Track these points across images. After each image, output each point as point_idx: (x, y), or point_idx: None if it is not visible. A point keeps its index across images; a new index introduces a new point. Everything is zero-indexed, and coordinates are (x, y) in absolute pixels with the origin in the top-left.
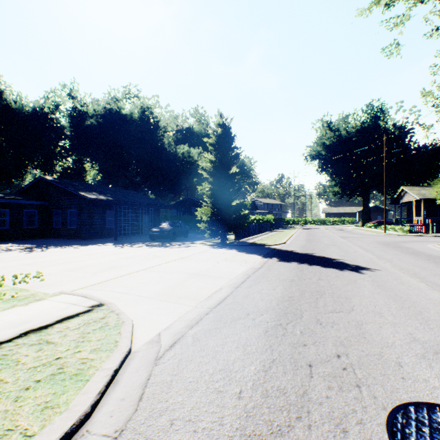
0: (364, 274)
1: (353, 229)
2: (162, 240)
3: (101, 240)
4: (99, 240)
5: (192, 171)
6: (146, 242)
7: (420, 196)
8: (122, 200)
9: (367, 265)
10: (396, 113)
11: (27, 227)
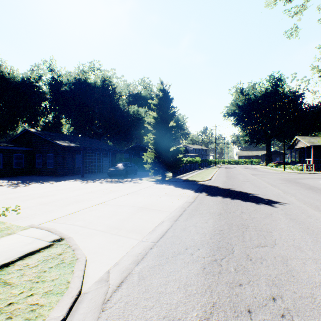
0: (276, 208)
1: (260, 168)
2: (117, 177)
3: (71, 177)
4: (70, 177)
5: (140, 125)
6: (105, 178)
7: (310, 143)
8: (87, 146)
9: (277, 199)
10: (291, 81)
11: (16, 167)
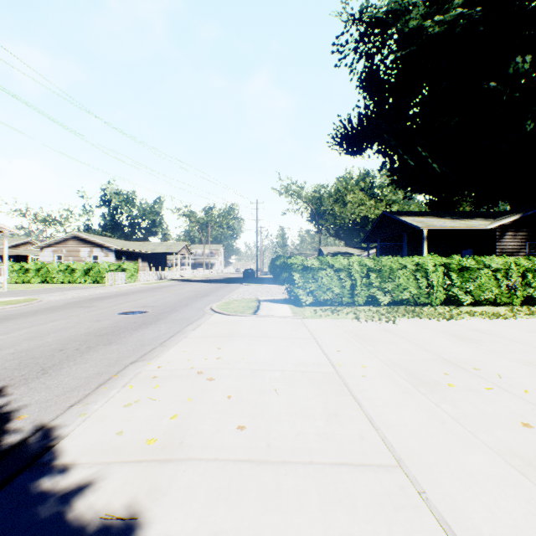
0: None
1: None
2: None
3: None
4: None
5: None
6: None
7: None
8: None
9: None
10: None
11: None
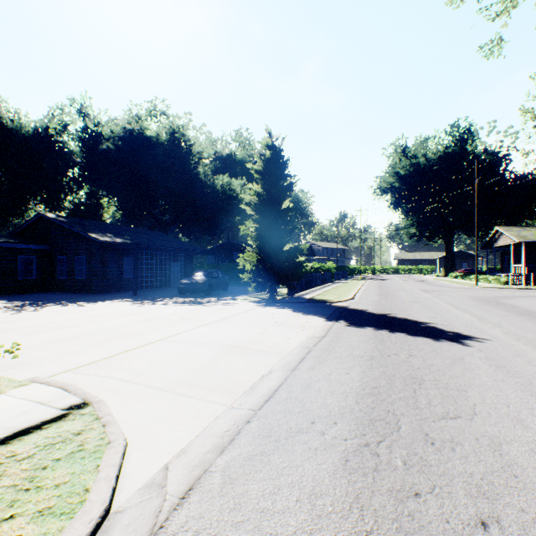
0: (470, 347)
1: (435, 280)
2: (194, 294)
3: (116, 294)
4: (113, 295)
5: (233, 207)
6: (174, 297)
7: (520, 238)
8: (143, 243)
9: (470, 332)
10: (488, 135)
11: (23, 278)
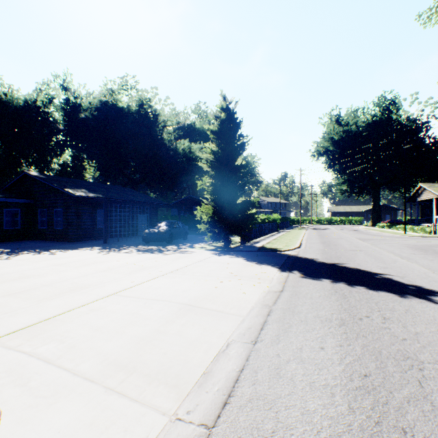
0: None
1: (365, 230)
2: (157, 243)
3: (89, 242)
4: (86, 243)
5: (193, 168)
6: (138, 245)
7: None
8: (114, 198)
9: (432, 286)
10: (410, 105)
11: (8, 228)
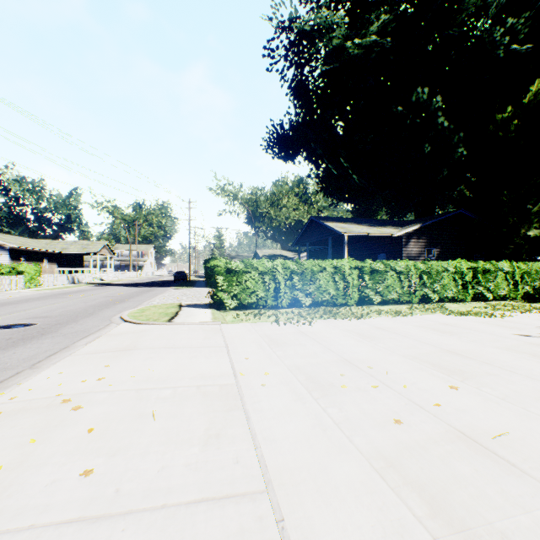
0: None
1: None
2: None
3: None
4: None
5: None
6: None
7: None
8: None
9: None
10: None
11: None
